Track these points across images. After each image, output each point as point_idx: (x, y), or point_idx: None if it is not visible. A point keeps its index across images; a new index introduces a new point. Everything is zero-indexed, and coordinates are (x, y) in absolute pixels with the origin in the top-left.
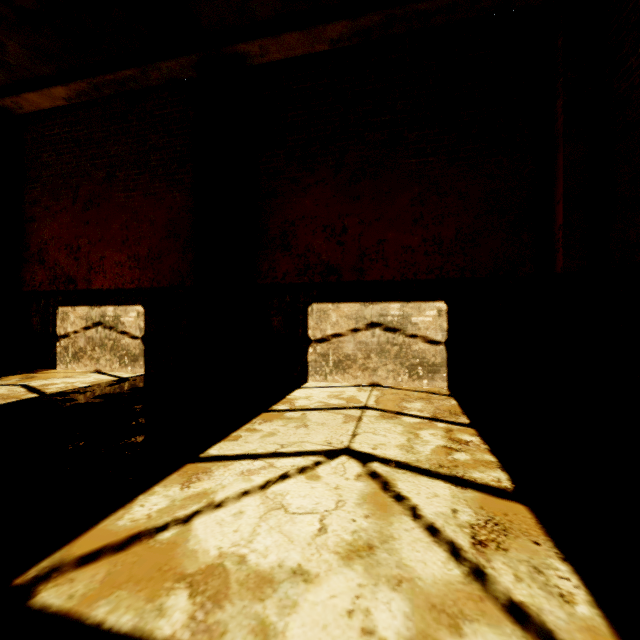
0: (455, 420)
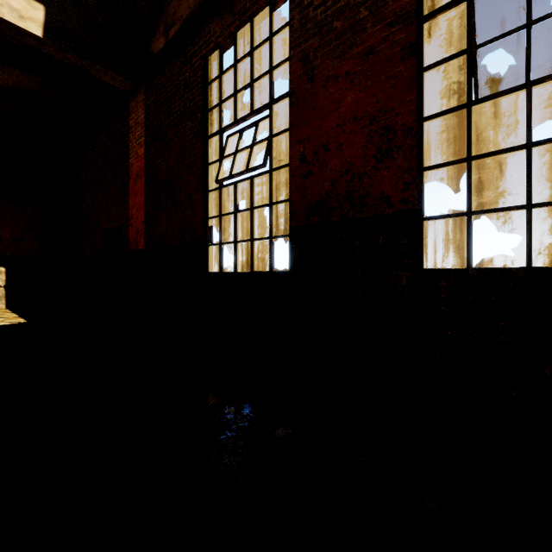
0: (6, 312)
